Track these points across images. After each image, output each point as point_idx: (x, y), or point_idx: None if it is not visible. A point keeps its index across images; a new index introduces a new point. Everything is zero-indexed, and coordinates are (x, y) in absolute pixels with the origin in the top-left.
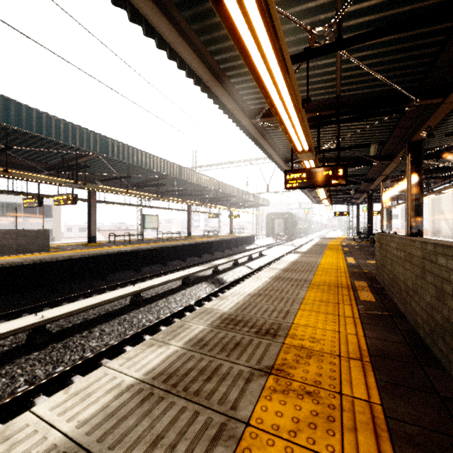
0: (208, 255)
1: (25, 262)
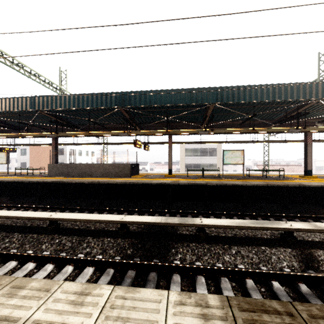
0: (314, 207)
1: (85, 182)
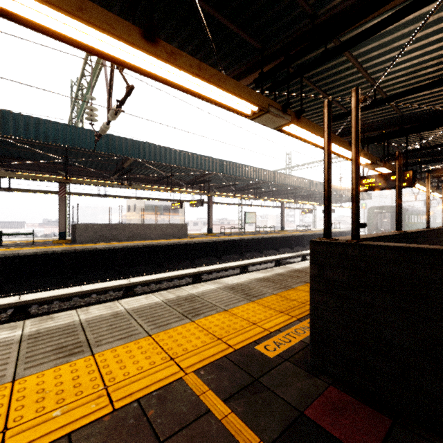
0: (299, 247)
1: (181, 243)
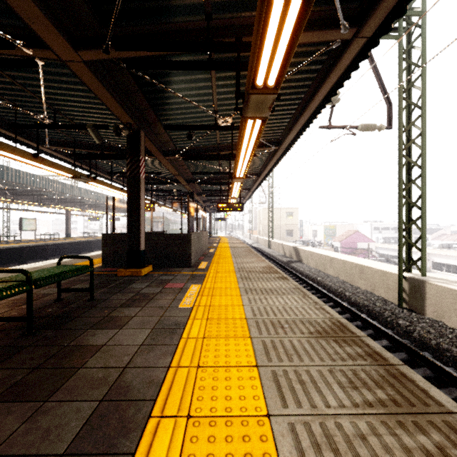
0: (87, 252)
1: None
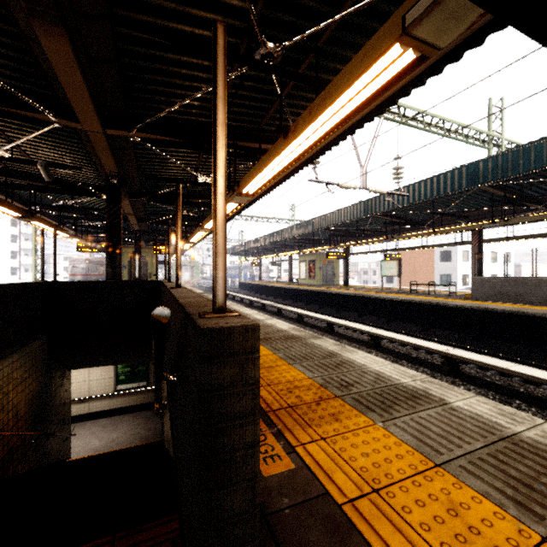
0: None
1: None
